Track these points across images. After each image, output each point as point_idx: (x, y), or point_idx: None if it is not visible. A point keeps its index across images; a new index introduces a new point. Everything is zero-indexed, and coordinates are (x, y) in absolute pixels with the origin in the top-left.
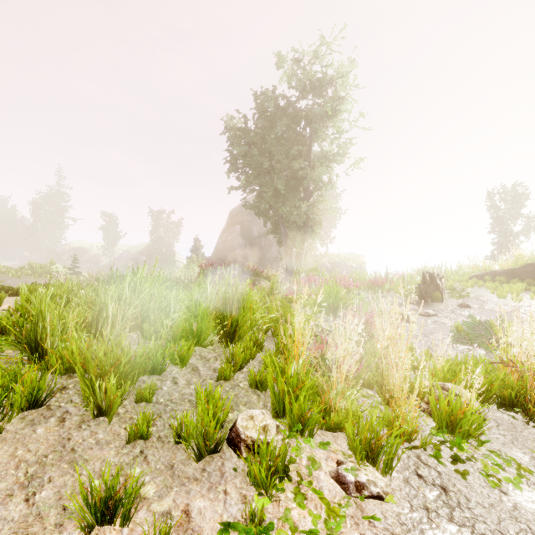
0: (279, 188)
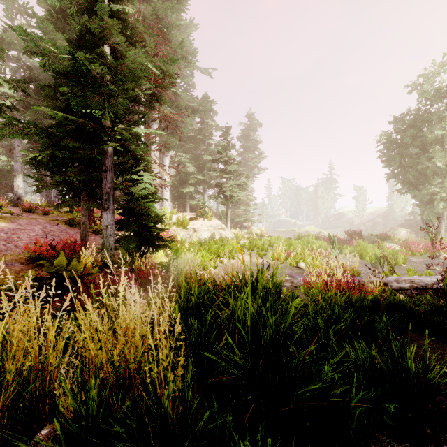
0: (410, 178)
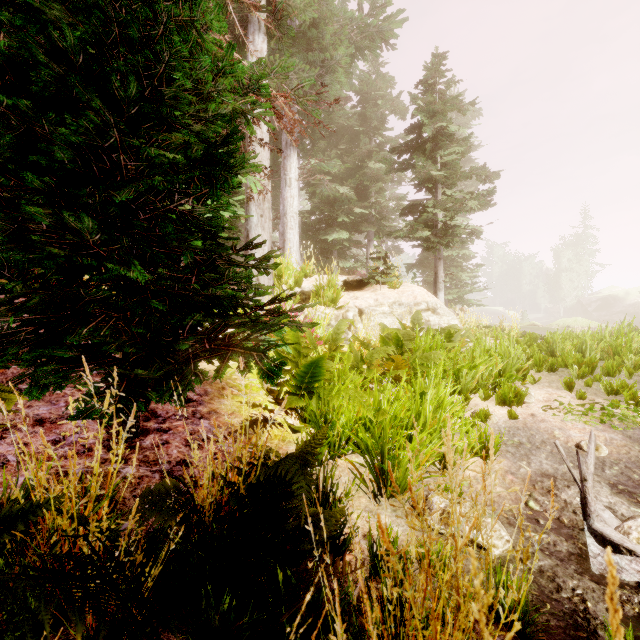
0: None
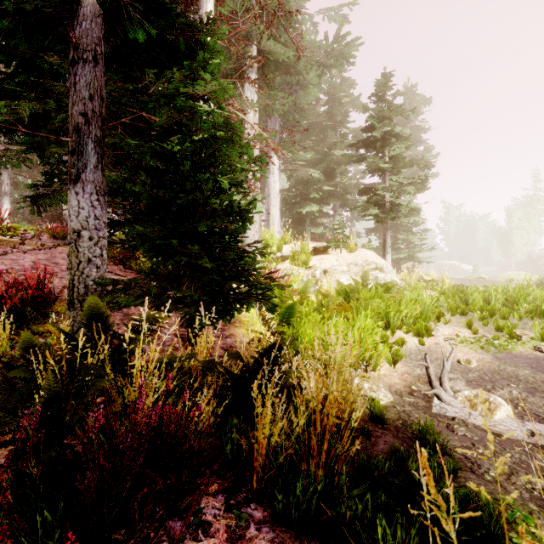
0: None
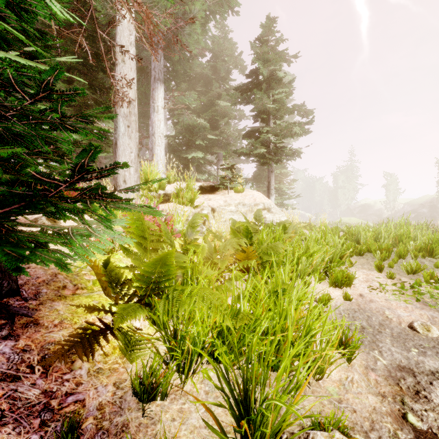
0: None
